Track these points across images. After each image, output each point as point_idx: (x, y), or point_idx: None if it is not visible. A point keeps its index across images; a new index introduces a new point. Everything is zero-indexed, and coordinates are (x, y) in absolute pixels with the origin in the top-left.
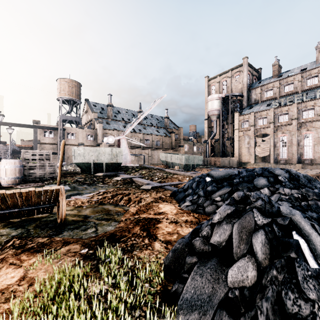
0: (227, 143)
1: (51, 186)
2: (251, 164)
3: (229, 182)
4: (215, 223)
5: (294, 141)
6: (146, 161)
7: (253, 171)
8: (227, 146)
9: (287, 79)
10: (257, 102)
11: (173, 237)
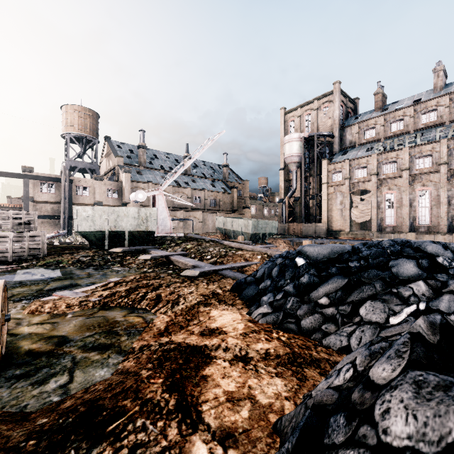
0: (312, 203)
1: (29, 272)
2: (346, 233)
3: (341, 268)
4: (396, 449)
5: (405, 200)
6: (195, 228)
7: (380, 246)
8: (311, 207)
9: (394, 113)
10: (354, 145)
11: (241, 416)
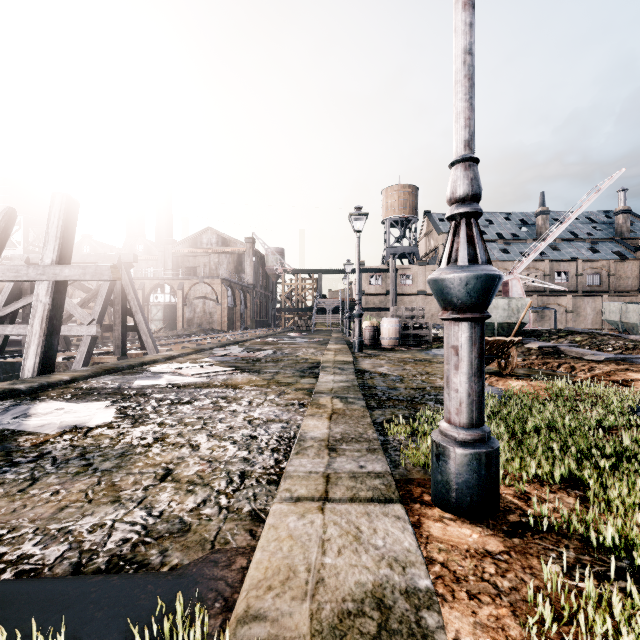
0: None
1: (439, 350)
2: None
3: None
4: None
5: None
6: (559, 322)
7: None
8: None
9: None
10: None
11: None
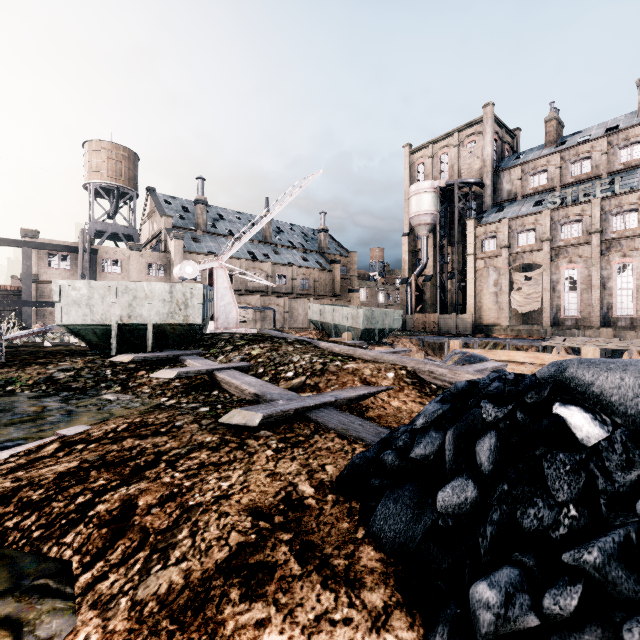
0: (451, 284)
1: None
2: (503, 329)
3: None
4: None
5: (595, 279)
6: (279, 321)
7: None
8: (450, 290)
9: (577, 148)
10: (514, 197)
11: None
